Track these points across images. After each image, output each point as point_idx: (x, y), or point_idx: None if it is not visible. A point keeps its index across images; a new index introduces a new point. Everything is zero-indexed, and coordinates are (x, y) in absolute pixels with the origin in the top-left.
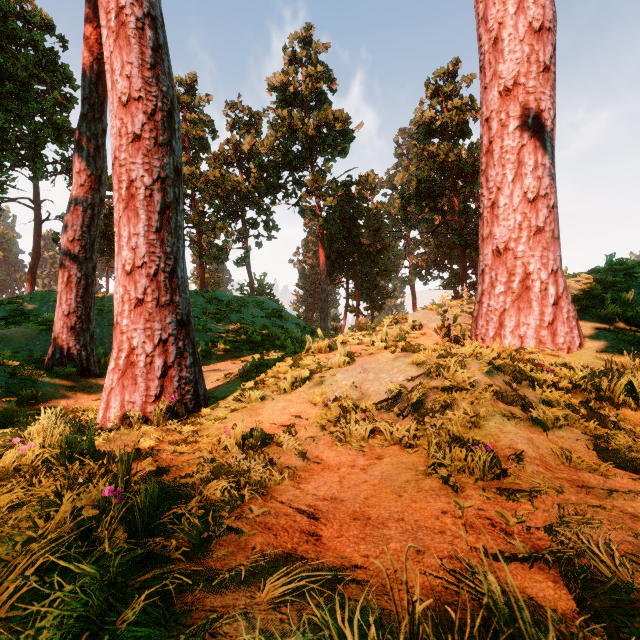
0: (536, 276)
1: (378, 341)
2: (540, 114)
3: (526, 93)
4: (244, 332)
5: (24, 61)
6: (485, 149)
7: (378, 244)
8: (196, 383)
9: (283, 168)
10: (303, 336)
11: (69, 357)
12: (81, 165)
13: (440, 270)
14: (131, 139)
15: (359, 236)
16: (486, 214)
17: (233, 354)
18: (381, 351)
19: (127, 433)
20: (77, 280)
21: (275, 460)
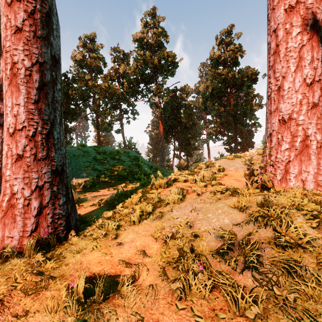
0: (313, 137)
1: (198, 180)
2: (316, 23)
3: (306, 8)
4: (117, 170)
5: None
6: (273, 51)
7: (190, 122)
8: (68, 216)
9: (141, 82)
10: (151, 172)
11: None
12: None
13: (222, 135)
14: (14, 31)
15: (180, 118)
16: (273, 95)
17: (109, 184)
18: (202, 189)
19: None
20: (2, 140)
21: None
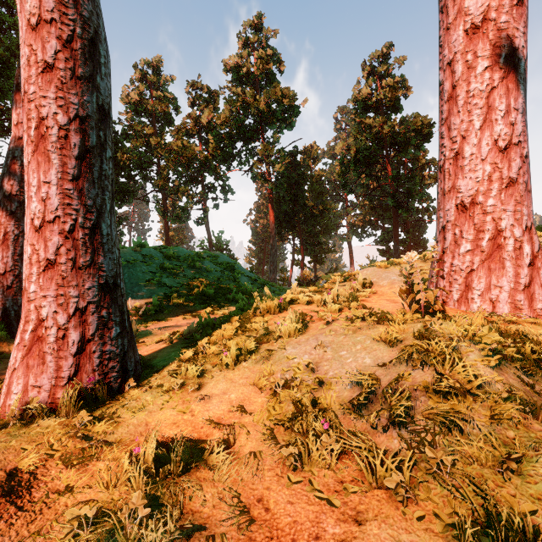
0: (509, 233)
1: (329, 302)
2: (513, 52)
3: (497, 29)
4: (198, 286)
5: (7, 42)
6: (447, 95)
7: (320, 206)
8: (124, 357)
9: (237, 139)
10: (253, 289)
11: (4, 318)
12: (19, 117)
13: (374, 228)
14: (41, 69)
15: (304, 199)
16: (448, 166)
17: (185, 308)
18: (334, 314)
19: (22, 431)
20: (14, 237)
21: (197, 508)
